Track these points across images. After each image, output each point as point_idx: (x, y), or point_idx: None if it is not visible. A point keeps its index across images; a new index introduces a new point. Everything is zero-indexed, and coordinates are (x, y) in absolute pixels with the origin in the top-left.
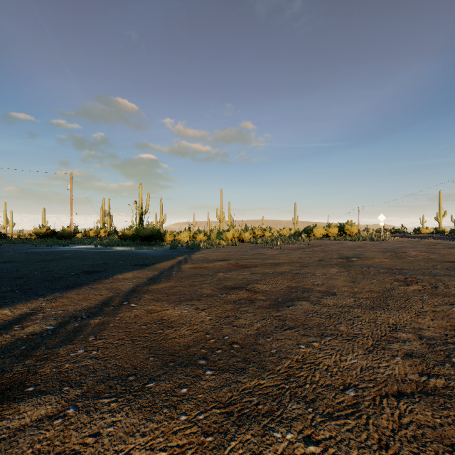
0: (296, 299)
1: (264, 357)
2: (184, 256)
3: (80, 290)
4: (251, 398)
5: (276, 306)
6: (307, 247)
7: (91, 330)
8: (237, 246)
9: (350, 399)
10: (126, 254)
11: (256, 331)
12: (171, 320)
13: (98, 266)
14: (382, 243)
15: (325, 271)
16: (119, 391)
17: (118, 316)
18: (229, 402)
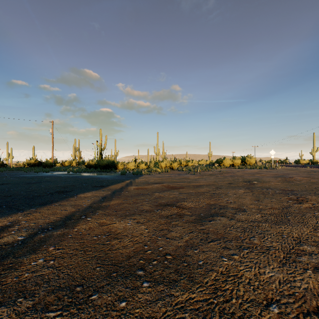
0: (215, 215)
1: (193, 269)
2: (130, 180)
3: (51, 206)
4: (183, 314)
5: (200, 221)
6: (219, 173)
7: (53, 241)
8: (168, 172)
9: (275, 316)
10: (89, 179)
11: (185, 243)
12: (117, 232)
13: (67, 188)
14: (274, 170)
15: (234, 191)
16: (65, 303)
17: (76, 228)
18: (163, 318)
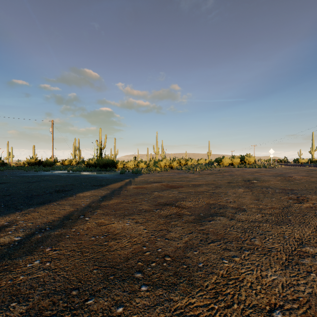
0: (215, 214)
1: (193, 272)
2: (130, 179)
3: (49, 205)
4: None
5: (200, 221)
6: (218, 172)
7: (50, 242)
8: (168, 171)
9: None
10: (89, 178)
11: (184, 244)
12: (115, 232)
13: (67, 187)
14: (273, 169)
15: (234, 191)
16: (60, 308)
17: (74, 229)
18: None
